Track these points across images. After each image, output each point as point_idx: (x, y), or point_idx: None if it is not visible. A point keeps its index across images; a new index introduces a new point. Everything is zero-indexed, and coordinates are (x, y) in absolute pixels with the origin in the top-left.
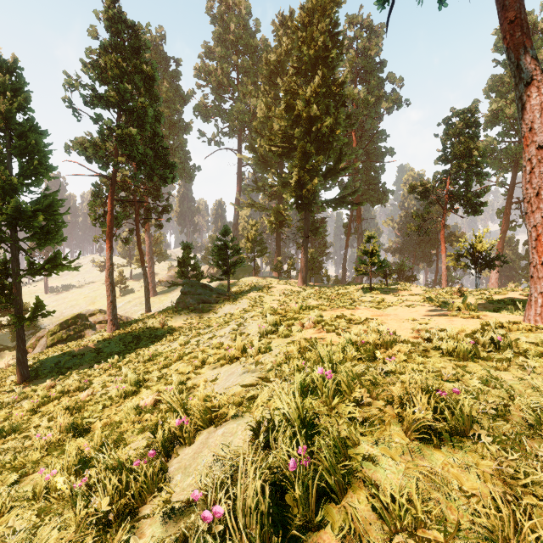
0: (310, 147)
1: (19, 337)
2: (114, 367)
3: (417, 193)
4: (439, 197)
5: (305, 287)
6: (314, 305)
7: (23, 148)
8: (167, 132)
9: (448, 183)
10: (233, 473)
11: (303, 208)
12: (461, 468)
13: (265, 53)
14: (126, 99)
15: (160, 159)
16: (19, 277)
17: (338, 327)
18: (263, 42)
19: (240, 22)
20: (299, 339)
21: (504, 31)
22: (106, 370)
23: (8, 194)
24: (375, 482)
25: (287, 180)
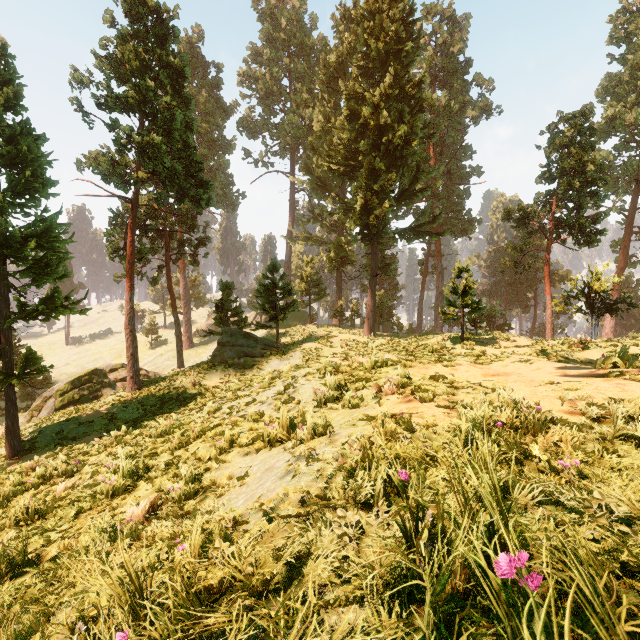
0: (378, 164)
1: (8, 399)
2: (119, 443)
3: (514, 221)
4: (541, 224)
5: (372, 337)
6: (394, 360)
7: (12, 156)
8: (205, 151)
9: (554, 207)
10: None
11: (370, 239)
12: None
13: (323, 55)
14: (149, 100)
15: (192, 176)
16: (7, 322)
17: (437, 392)
18: (321, 41)
19: (293, 17)
20: (381, 417)
21: None
22: (108, 446)
23: None
24: None
25: (350, 206)
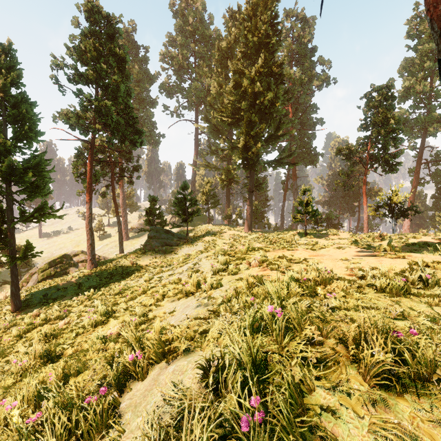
0: (254, 117)
1: (12, 273)
2: (90, 299)
3: (343, 155)
4: (361, 158)
5: (250, 232)
6: (259, 247)
7: (16, 116)
8: (137, 106)
9: (369, 147)
10: (181, 419)
11: (248, 167)
12: (432, 423)
13: (217, 42)
14: (103, 77)
15: (131, 126)
16: (12, 224)
17: (281, 265)
18: (216, 32)
19: (197, 16)
20: (246, 276)
21: (428, 4)
22: (83, 301)
23: (4, 155)
24: (337, 439)
25: (235, 145)
